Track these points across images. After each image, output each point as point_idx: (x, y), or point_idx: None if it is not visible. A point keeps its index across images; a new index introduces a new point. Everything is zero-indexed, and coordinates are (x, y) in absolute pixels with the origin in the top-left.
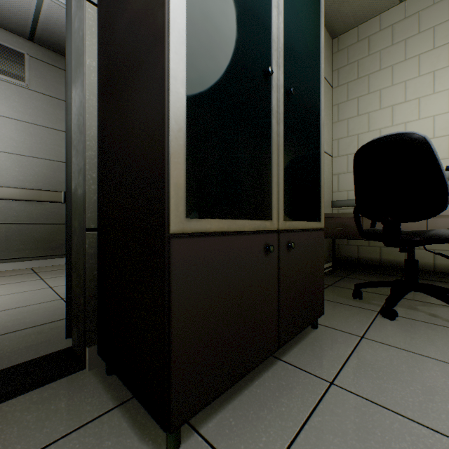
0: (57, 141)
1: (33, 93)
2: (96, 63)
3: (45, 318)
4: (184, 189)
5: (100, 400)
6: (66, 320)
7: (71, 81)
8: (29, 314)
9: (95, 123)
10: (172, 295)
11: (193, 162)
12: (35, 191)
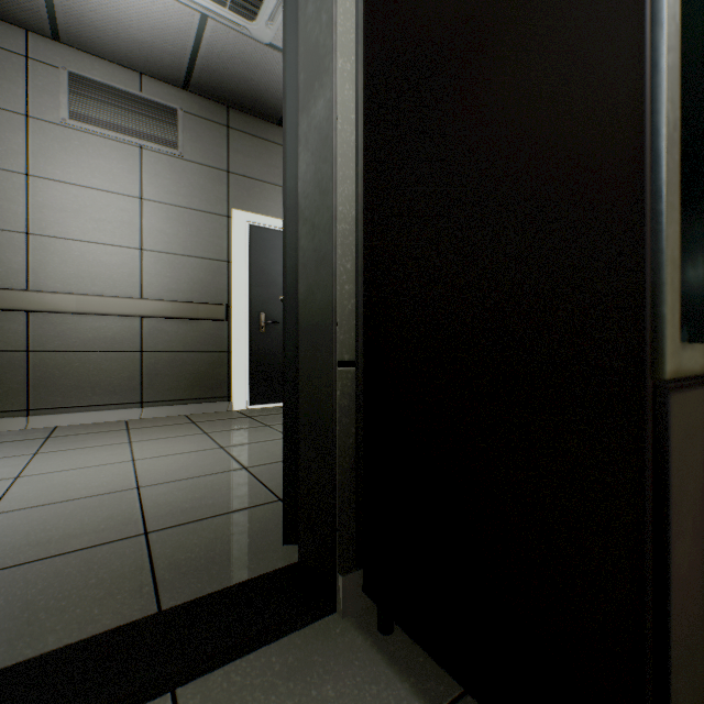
0: (217, 231)
1: (187, 164)
2: (351, 65)
3: (233, 501)
4: (678, 272)
5: (395, 695)
6: (284, 514)
7: (290, 113)
8: (208, 491)
9: (349, 172)
10: (669, 531)
11: (681, 206)
12: (190, 305)
